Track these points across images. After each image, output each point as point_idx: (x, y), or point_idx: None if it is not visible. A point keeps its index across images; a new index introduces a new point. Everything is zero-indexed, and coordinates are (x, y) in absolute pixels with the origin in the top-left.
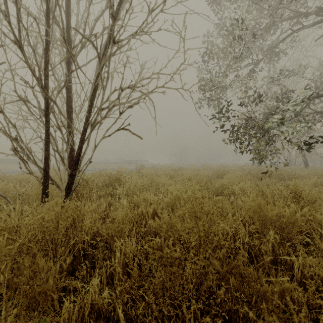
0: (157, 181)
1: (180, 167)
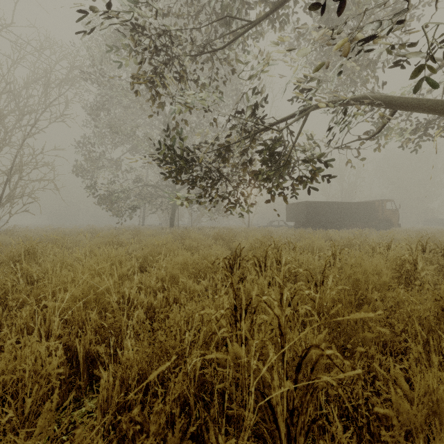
0: (38, 233)
1: (60, 227)
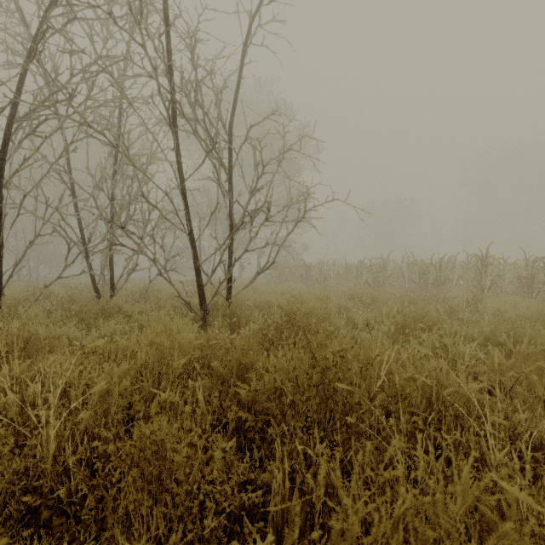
0: None
1: None
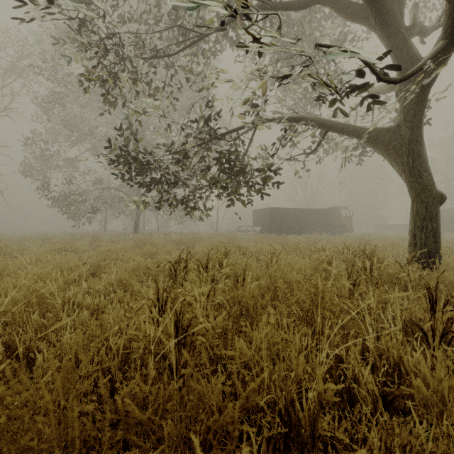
0: None
1: (4, 234)
